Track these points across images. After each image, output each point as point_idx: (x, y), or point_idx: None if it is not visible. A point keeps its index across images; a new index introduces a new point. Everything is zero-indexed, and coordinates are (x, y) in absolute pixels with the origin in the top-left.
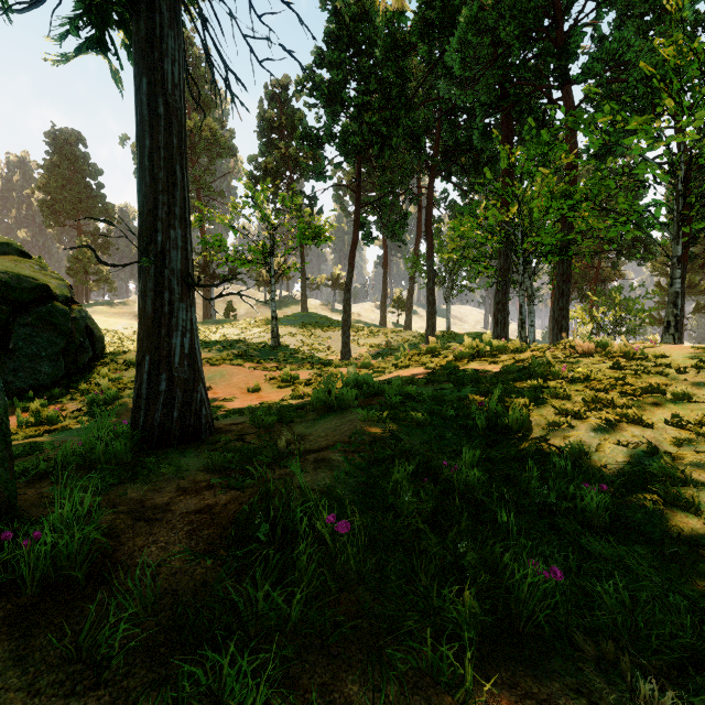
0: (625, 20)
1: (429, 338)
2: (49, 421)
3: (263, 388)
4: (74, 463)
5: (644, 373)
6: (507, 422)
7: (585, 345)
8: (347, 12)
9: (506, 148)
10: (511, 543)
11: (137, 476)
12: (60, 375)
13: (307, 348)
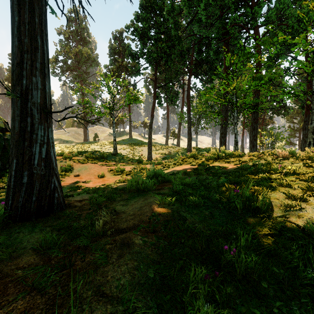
0: None
1: (188, 150)
2: None
3: (106, 175)
4: None
5: None
6: (257, 205)
7: (283, 153)
8: None
9: (229, 55)
10: None
11: None
12: None
13: (131, 155)
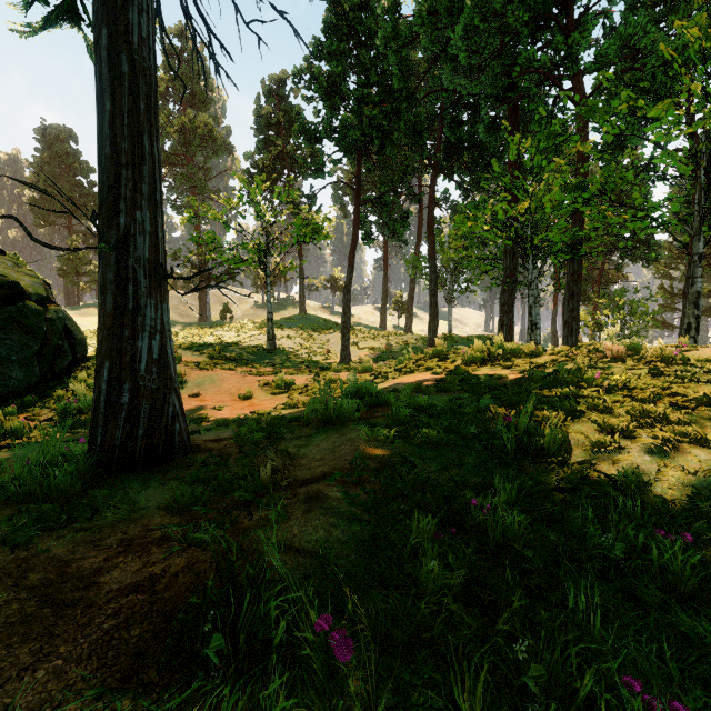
0: (638, 7)
1: (431, 341)
2: (12, 433)
3: (256, 394)
4: (5, 496)
5: (691, 381)
6: (542, 443)
7: (614, 348)
8: (347, 2)
9: (516, 138)
10: (595, 647)
11: (77, 517)
12: (33, 380)
13: (305, 351)
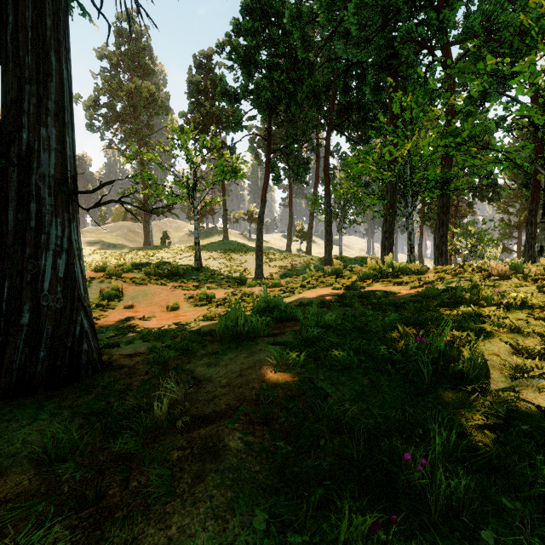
0: None
1: (326, 261)
2: None
3: (182, 306)
4: None
5: None
6: (461, 367)
7: (499, 267)
8: None
9: (399, 93)
10: None
11: None
12: None
13: (227, 269)
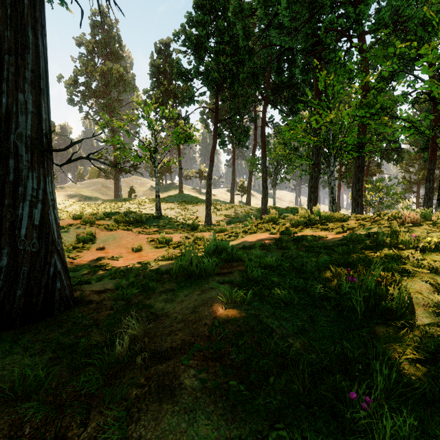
0: None
1: (263, 211)
2: None
3: (145, 248)
4: None
5: None
6: (390, 304)
7: (411, 216)
8: None
9: (323, 73)
10: None
11: None
12: None
13: (182, 217)
